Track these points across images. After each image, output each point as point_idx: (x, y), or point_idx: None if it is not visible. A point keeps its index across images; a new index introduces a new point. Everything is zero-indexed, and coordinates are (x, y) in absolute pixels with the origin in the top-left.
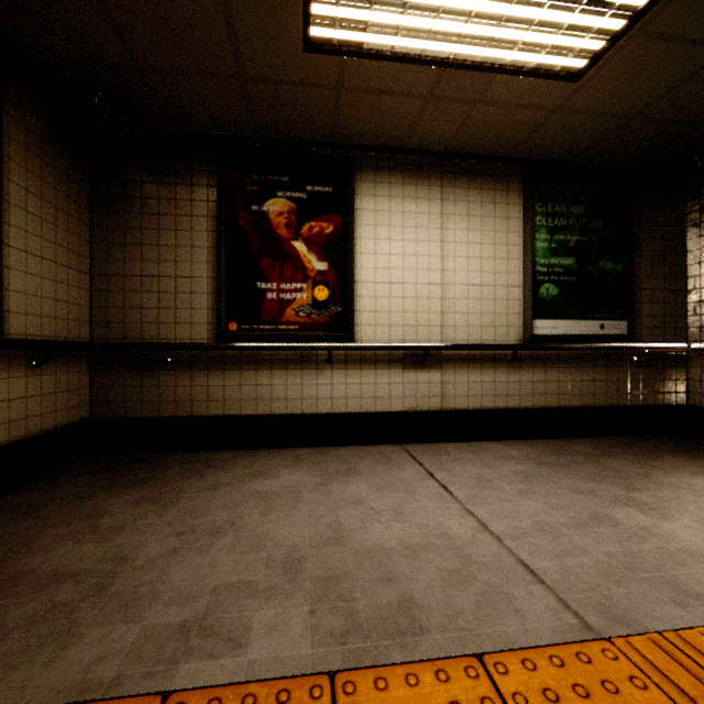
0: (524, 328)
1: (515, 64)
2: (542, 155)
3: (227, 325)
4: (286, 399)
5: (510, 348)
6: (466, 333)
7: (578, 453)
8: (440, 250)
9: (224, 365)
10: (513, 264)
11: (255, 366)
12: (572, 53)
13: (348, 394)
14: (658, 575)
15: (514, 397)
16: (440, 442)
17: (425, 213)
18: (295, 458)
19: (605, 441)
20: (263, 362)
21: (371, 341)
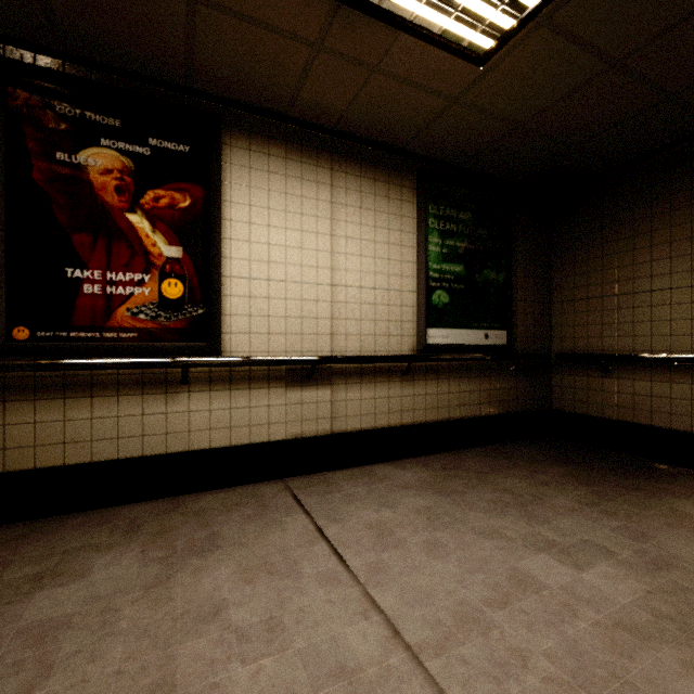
0: (417, 337)
1: (421, 23)
2: (435, 153)
3: (9, 330)
4: (117, 438)
5: (405, 359)
6: (359, 343)
7: (471, 471)
8: (330, 244)
9: (5, 394)
10: (407, 267)
11: (64, 393)
12: (482, 25)
13: (212, 423)
14: (616, 689)
15: (408, 413)
16: (330, 470)
17: (312, 199)
18: (128, 525)
19: (490, 451)
20: (77, 386)
21: (244, 353)
